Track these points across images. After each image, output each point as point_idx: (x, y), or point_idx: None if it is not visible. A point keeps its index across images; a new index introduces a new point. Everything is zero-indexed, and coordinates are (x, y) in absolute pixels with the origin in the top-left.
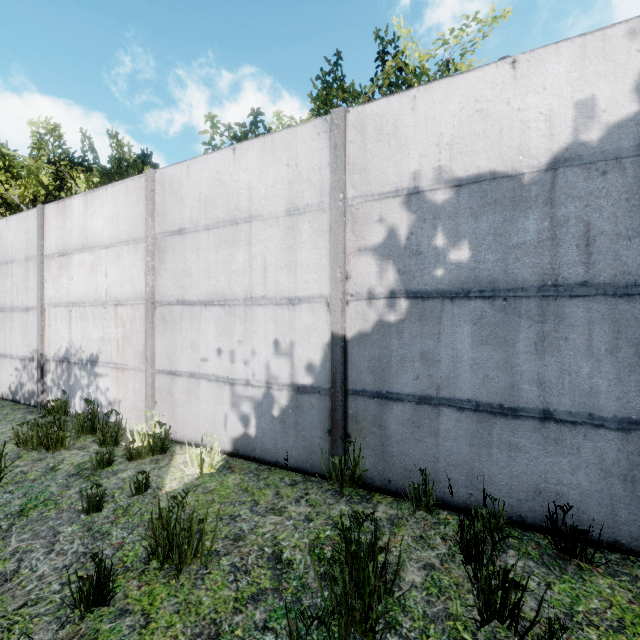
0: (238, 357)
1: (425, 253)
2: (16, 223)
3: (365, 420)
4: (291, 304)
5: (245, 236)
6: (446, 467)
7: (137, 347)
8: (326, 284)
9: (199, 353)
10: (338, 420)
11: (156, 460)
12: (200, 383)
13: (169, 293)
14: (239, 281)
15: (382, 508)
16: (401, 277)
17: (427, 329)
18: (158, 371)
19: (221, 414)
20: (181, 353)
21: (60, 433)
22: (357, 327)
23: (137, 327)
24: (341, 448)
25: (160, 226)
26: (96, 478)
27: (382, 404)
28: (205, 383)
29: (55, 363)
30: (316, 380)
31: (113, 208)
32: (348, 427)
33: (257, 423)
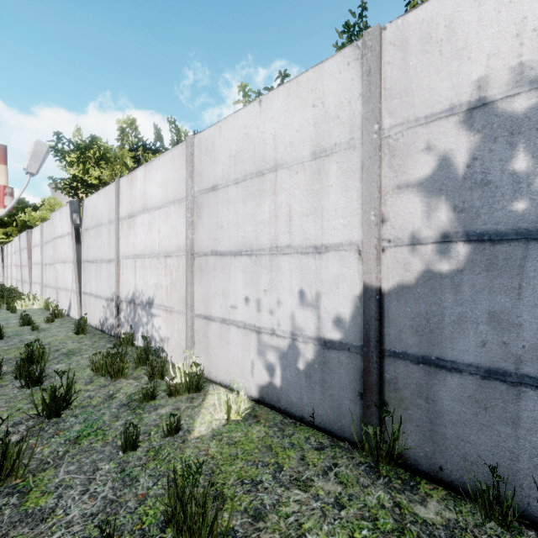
0: (264, 306)
1: (496, 182)
2: (103, 195)
3: (406, 388)
4: (317, 253)
5: (270, 186)
6: (532, 470)
7: (180, 293)
8: (357, 229)
9: (229, 300)
10: (372, 384)
11: (191, 398)
12: (230, 329)
13: (205, 245)
14: (265, 231)
15: (434, 505)
16: (458, 216)
17: (499, 282)
18: (196, 315)
19: (248, 360)
20: (214, 300)
21: (120, 364)
22: (396, 278)
23: (180, 275)
24: (376, 417)
25: (198, 185)
26: (140, 411)
27: (430, 372)
28: (234, 329)
29: (126, 303)
30: (345, 336)
31: (163, 174)
32: (384, 393)
33: (282, 374)
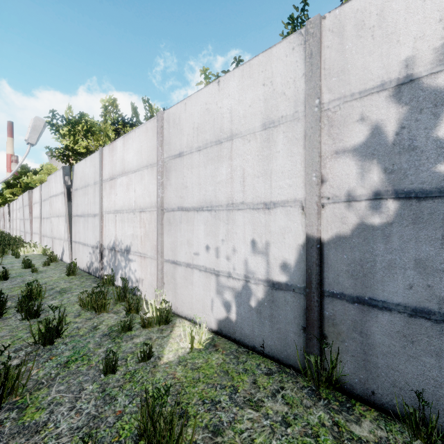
0: (222, 253)
1: (421, 147)
2: (90, 161)
3: (343, 324)
4: (266, 208)
5: (227, 152)
6: None
7: (152, 242)
8: (300, 188)
9: (193, 248)
10: (313, 320)
11: (161, 330)
12: (193, 272)
13: (172, 202)
14: (222, 190)
15: (367, 425)
16: (388, 176)
17: (424, 233)
18: (165, 260)
19: (209, 298)
20: (180, 248)
21: (103, 301)
22: (334, 230)
23: (152, 227)
24: (317, 348)
25: (167, 152)
26: (119, 340)
27: (364, 310)
28: (197, 272)
29: (108, 250)
30: (290, 278)
31: (138, 144)
32: (324, 328)
33: (237, 310)
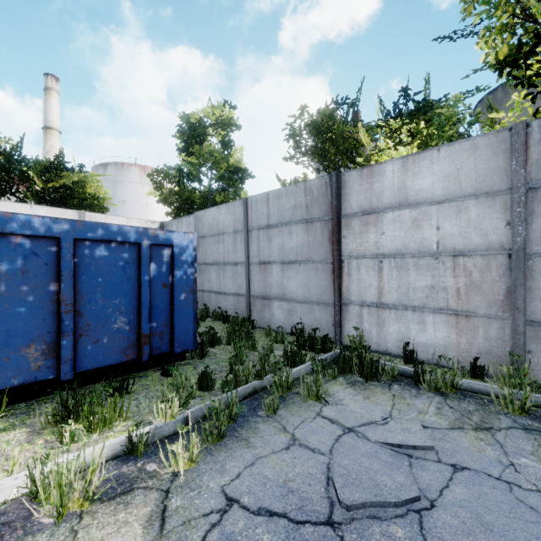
0: None
1: None
2: None
3: None
4: None
5: None
6: None
7: None
8: None
9: None
10: None
11: None
12: None
13: None
14: None
15: None
16: None
17: None
18: None
19: None
20: None
21: None
22: None
23: None
24: None
25: None
26: None
27: None
28: None
29: None
30: None
31: None
32: None
33: None
